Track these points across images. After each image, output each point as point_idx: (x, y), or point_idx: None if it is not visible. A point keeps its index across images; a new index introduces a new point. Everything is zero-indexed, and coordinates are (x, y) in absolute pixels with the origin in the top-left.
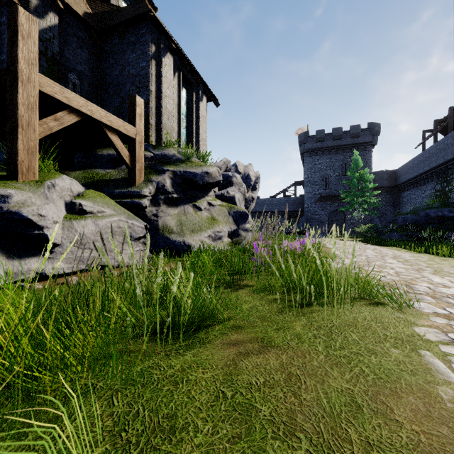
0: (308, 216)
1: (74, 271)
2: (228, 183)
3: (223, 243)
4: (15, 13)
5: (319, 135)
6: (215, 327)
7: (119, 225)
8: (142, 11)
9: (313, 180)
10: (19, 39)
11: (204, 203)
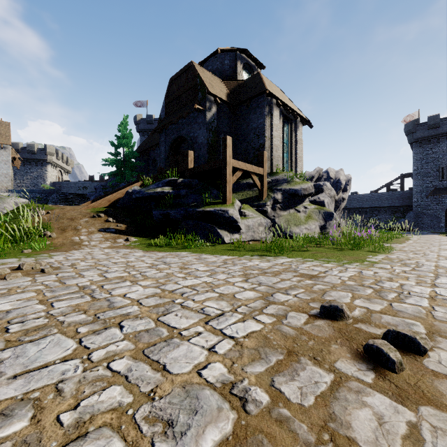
0: (418, 211)
1: (247, 240)
2: (320, 190)
3: (314, 231)
4: (226, 139)
5: (432, 121)
6: (309, 251)
7: (261, 221)
8: (261, 89)
9: (425, 171)
10: (227, 149)
11: (302, 208)
